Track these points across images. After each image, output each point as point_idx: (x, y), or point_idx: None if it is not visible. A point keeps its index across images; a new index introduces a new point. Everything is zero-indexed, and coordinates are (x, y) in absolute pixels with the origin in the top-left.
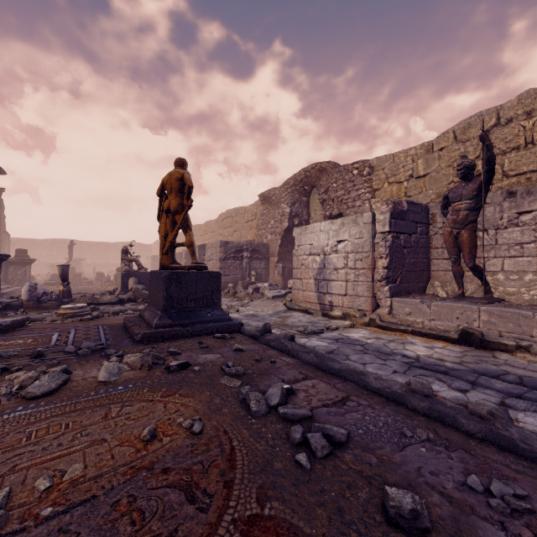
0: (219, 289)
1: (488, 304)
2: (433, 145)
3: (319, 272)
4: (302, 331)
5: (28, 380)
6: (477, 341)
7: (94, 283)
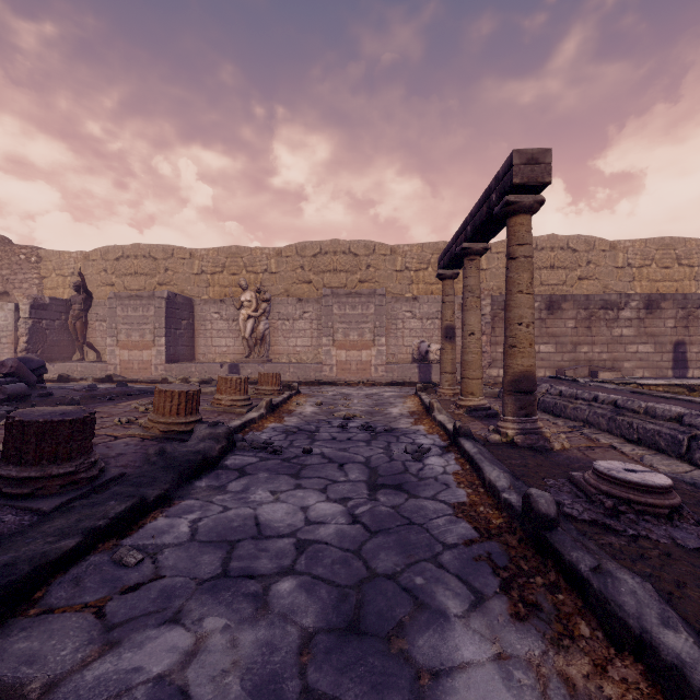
0: None
1: (86, 363)
2: (89, 255)
3: None
4: None
5: None
6: (65, 379)
7: None
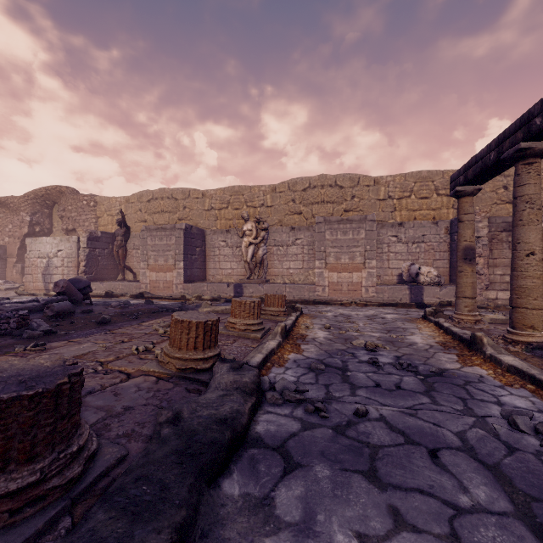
0: None
1: (125, 282)
2: (129, 199)
3: (45, 269)
4: None
5: None
6: (110, 295)
7: None
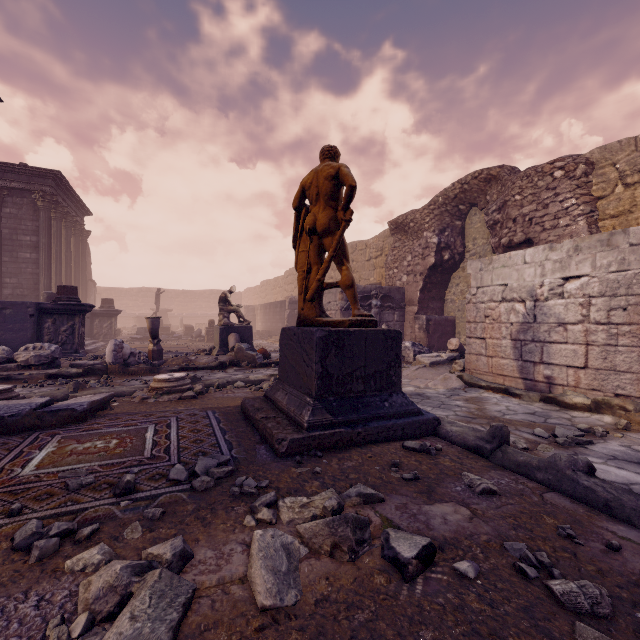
0: (399, 358)
1: None
2: None
3: (522, 328)
4: (546, 437)
5: (106, 596)
6: None
7: (183, 338)
